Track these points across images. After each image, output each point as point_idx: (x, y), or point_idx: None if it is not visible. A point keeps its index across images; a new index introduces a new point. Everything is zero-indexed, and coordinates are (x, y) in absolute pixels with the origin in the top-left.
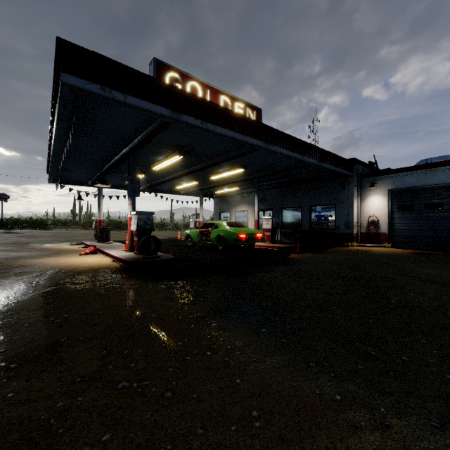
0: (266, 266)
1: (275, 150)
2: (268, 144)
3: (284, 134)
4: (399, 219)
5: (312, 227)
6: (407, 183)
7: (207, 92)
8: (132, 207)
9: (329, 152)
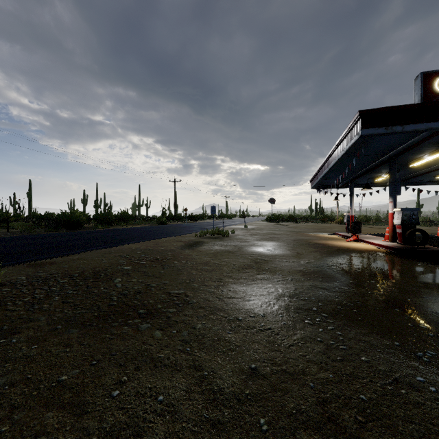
0: None
1: None
2: None
3: None
4: None
5: None
6: None
7: None
8: (393, 205)
9: None
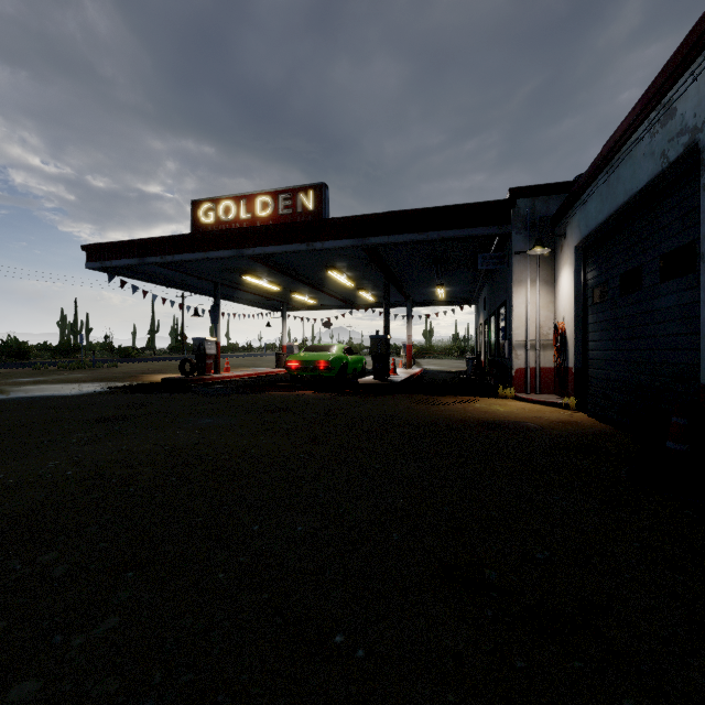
0: (188, 393)
1: (254, 252)
2: (240, 250)
3: (264, 228)
4: (593, 329)
5: (500, 353)
6: (590, 218)
7: (243, 203)
8: (215, 334)
9: (386, 214)
